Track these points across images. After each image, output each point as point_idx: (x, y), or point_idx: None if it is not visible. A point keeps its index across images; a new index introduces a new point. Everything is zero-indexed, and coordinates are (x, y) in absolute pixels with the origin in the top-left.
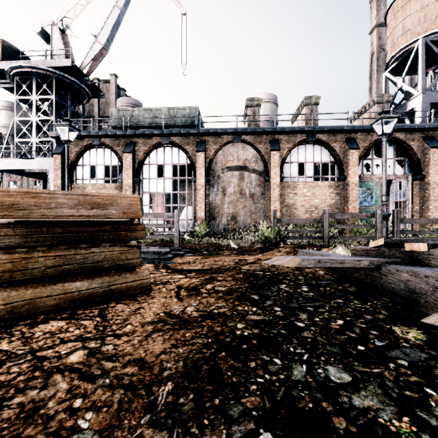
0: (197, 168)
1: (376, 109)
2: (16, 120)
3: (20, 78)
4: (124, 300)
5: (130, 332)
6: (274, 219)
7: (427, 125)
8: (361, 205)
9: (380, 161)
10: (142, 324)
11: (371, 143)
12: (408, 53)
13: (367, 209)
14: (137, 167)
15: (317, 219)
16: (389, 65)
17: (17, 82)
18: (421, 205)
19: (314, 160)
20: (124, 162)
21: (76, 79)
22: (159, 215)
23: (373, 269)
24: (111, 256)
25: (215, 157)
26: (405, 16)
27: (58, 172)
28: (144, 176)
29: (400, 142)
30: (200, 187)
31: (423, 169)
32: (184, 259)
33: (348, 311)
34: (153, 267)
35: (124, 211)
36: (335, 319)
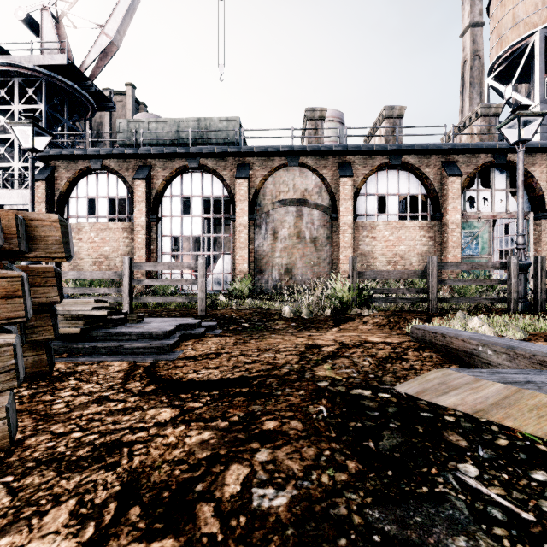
0: (237, 202)
1: (480, 124)
2: None
3: None
4: None
5: None
6: (353, 271)
7: None
8: (462, 254)
9: (489, 194)
10: None
11: (478, 168)
12: (520, 52)
13: (470, 258)
14: (154, 200)
15: (418, 271)
16: (494, 69)
17: None
18: (544, 254)
19: (399, 191)
20: (135, 193)
21: (76, 83)
22: (176, 266)
23: None
24: None
25: (263, 187)
26: (516, 2)
27: (41, 206)
28: (164, 212)
29: (516, 167)
30: (242, 228)
31: None
32: (201, 344)
33: None
34: (120, 375)
35: None
36: None
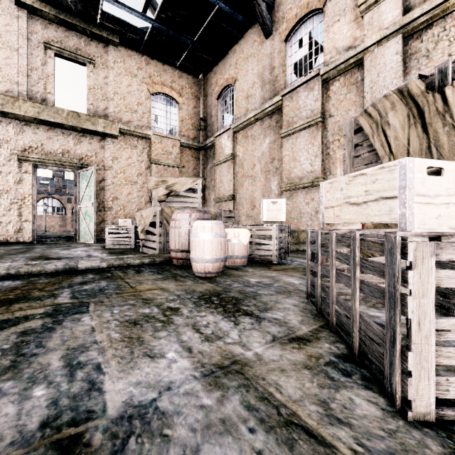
0: None
1: None
2: None
3: None
4: None
5: None
6: None
7: None
8: None
9: None
10: None
11: None
12: None
13: None
14: None
15: None
16: None
17: None
18: None
19: (53, 205)
20: None
21: None
22: None
23: None
24: None
25: None
26: None
27: None
28: None
29: None
30: None
31: None
32: None
33: None
34: None
35: None
36: None
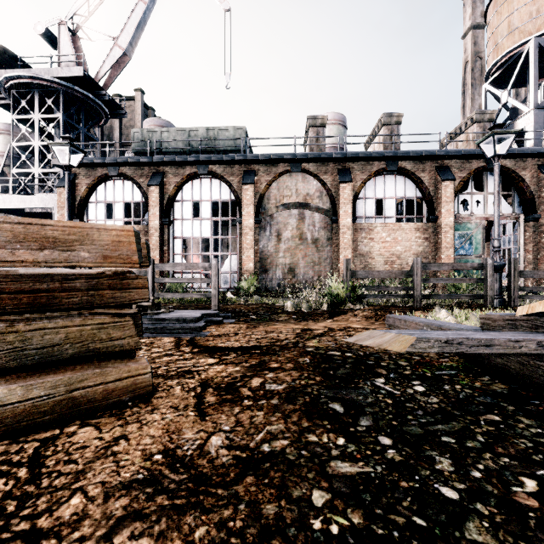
0: (244, 206)
1: (475, 129)
2: (13, 146)
3: (19, 92)
4: (99, 415)
5: (69, 524)
6: (346, 271)
7: (543, 149)
8: (456, 254)
9: (482, 197)
10: (107, 489)
11: (471, 173)
12: (515, 59)
13: (464, 258)
14: (167, 204)
15: (405, 271)
16: (491, 74)
17: (15, 97)
18: (535, 254)
19: (396, 195)
20: (150, 198)
21: (91, 93)
22: (192, 266)
23: (539, 356)
24: (78, 335)
25: (268, 192)
26: (512, 11)
27: (64, 210)
28: (176, 216)
29: (507, 172)
30: (248, 231)
31: (538, 206)
32: (221, 328)
33: (525, 446)
34: (172, 344)
35: (106, 255)
36: (515, 476)
